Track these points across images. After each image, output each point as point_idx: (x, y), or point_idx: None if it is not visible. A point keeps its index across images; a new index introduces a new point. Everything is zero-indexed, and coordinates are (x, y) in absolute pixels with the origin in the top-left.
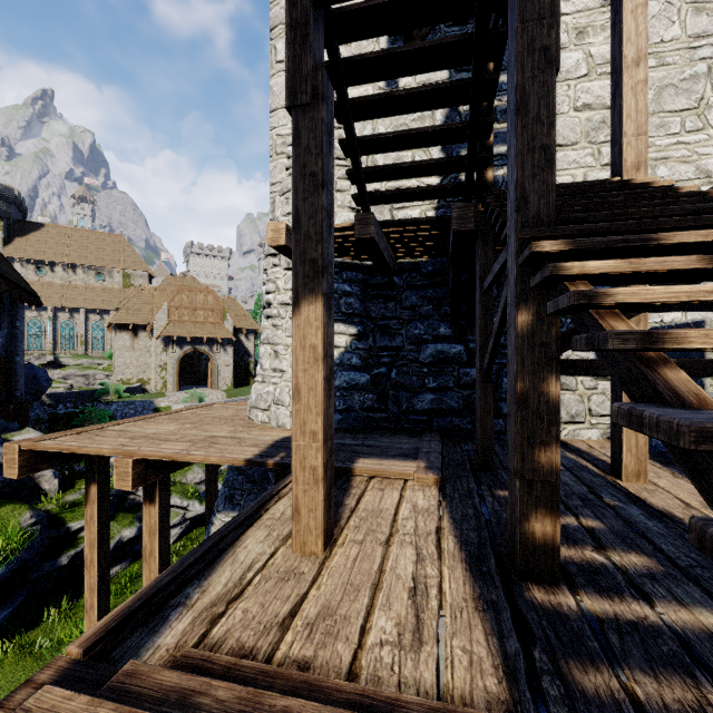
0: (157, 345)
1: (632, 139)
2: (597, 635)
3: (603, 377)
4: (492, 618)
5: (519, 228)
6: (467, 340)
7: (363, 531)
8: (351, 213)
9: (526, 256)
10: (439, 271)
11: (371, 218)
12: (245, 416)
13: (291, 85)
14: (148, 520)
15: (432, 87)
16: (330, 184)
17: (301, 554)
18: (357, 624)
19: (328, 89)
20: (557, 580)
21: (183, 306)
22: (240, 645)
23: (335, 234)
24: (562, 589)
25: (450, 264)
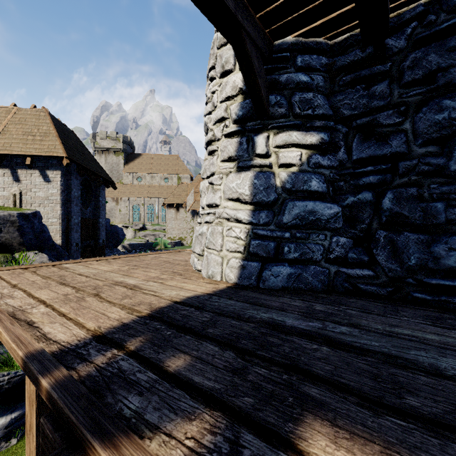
0: (188, 216)
1: None
2: None
3: None
4: None
5: None
6: None
7: None
8: None
9: None
10: None
11: None
12: None
13: None
14: (29, 384)
15: None
16: None
17: None
18: None
19: None
20: None
21: None
22: None
23: None
24: None
25: None
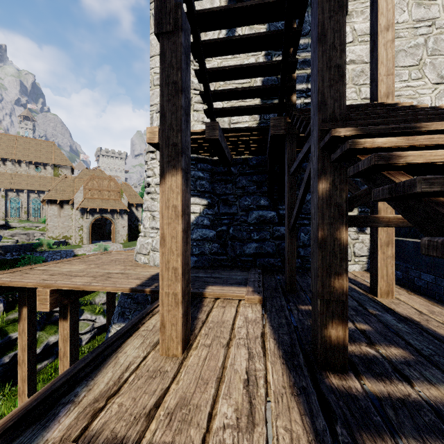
0: (76, 214)
1: (384, 78)
2: (378, 410)
3: (362, 232)
4: (304, 401)
5: (320, 123)
6: (278, 208)
7: (211, 337)
8: (203, 125)
9: (327, 140)
10: (260, 164)
11: (216, 125)
12: (133, 259)
13: (158, 17)
14: (62, 331)
15: (258, 34)
16: (187, 92)
17: (166, 356)
18: (205, 411)
19: (185, 23)
20: (346, 369)
21: (94, 189)
22: (113, 435)
23: (193, 137)
24: (350, 376)
25: (268, 159)
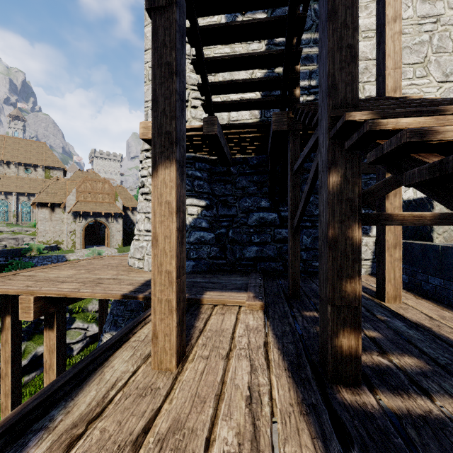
0: (68, 218)
1: (391, 71)
2: (399, 431)
3: (366, 234)
4: (315, 421)
5: (331, 109)
6: (279, 210)
7: (209, 348)
8: (201, 123)
9: (339, 127)
10: (261, 163)
11: (215, 120)
12: (127, 263)
13: None
14: (48, 342)
15: (259, 20)
16: (182, 75)
17: (158, 370)
18: (202, 436)
19: None
20: (359, 383)
21: (87, 191)
22: None
23: (190, 133)
24: (363, 390)
25: (269, 158)
